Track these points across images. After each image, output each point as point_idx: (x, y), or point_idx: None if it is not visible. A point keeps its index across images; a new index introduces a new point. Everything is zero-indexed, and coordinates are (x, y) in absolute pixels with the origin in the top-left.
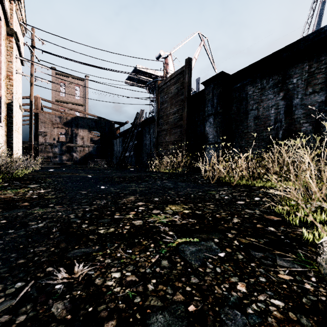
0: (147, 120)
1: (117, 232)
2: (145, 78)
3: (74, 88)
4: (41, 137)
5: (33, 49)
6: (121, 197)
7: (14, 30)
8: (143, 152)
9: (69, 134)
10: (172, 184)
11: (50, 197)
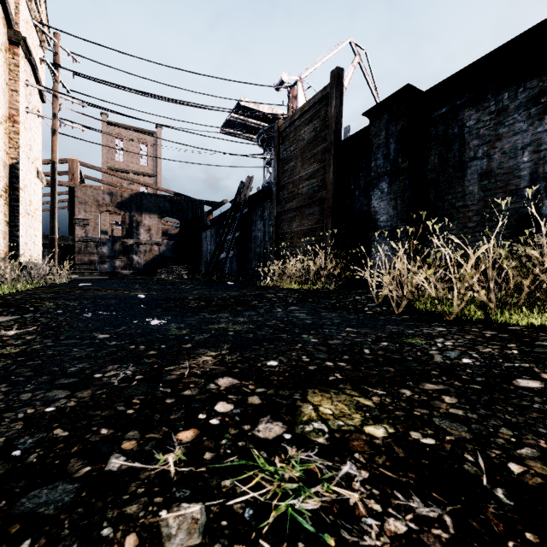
0: (258, 194)
1: None
2: (255, 122)
3: (138, 147)
4: (79, 228)
5: (57, 70)
6: (181, 357)
7: (21, 35)
8: (251, 251)
9: (126, 223)
10: (308, 314)
11: (6, 352)
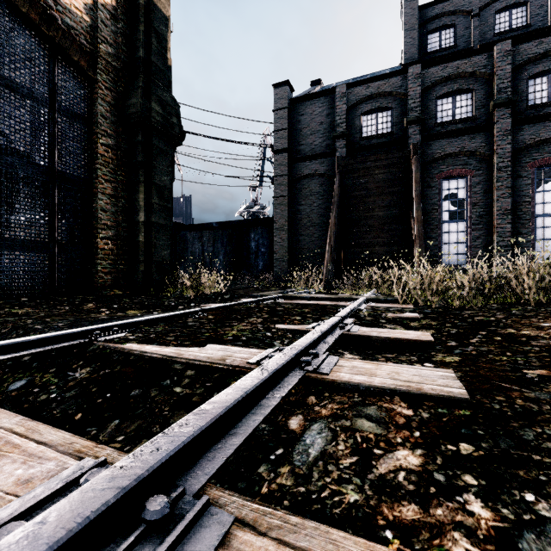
0: None
1: None
2: None
3: None
4: None
5: None
6: None
7: None
8: None
9: None
10: None
11: None
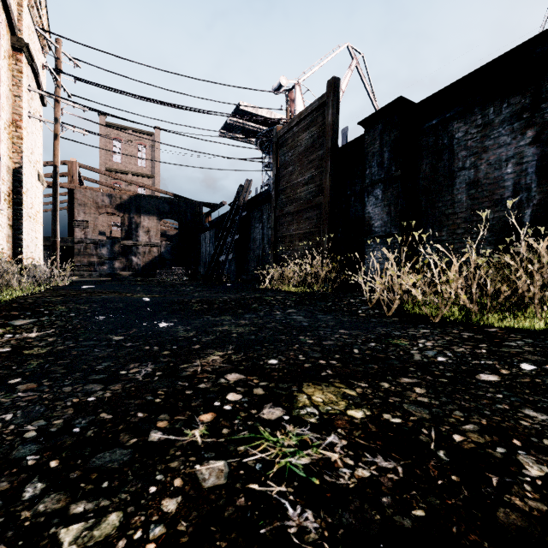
0: (257, 197)
1: (121, 547)
2: (254, 125)
3: (136, 148)
4: (79, 229)
5: (59, 76)
6: (192, 356)
7: (24, 42)
8: (250, 254)
9: (125, 225)
10: (305, 317)
11: (35, 352)
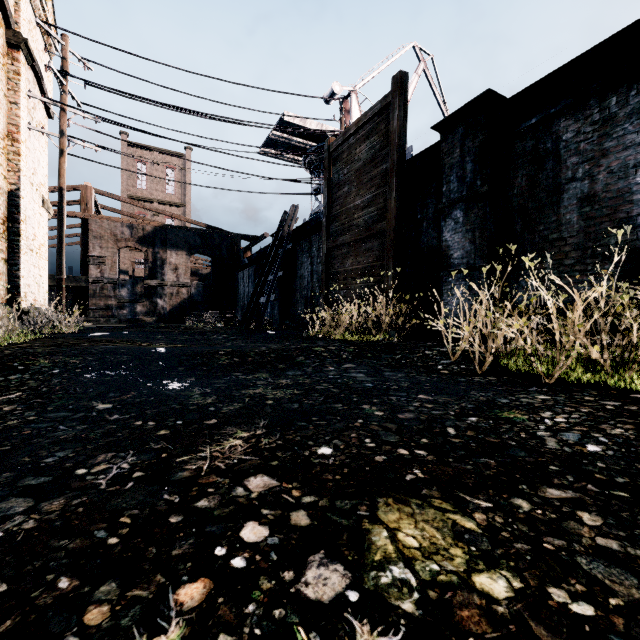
0: (305, 226)
1: None
2: (301, 141)
3: (163, 172)
4: (94, 266)
5: (65, 79)
6: (201, 439)
7: (21, 37)
8: (296, 295)
9: (148, 261)
10: (368, 375)
11: None
